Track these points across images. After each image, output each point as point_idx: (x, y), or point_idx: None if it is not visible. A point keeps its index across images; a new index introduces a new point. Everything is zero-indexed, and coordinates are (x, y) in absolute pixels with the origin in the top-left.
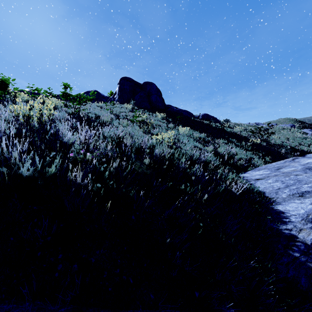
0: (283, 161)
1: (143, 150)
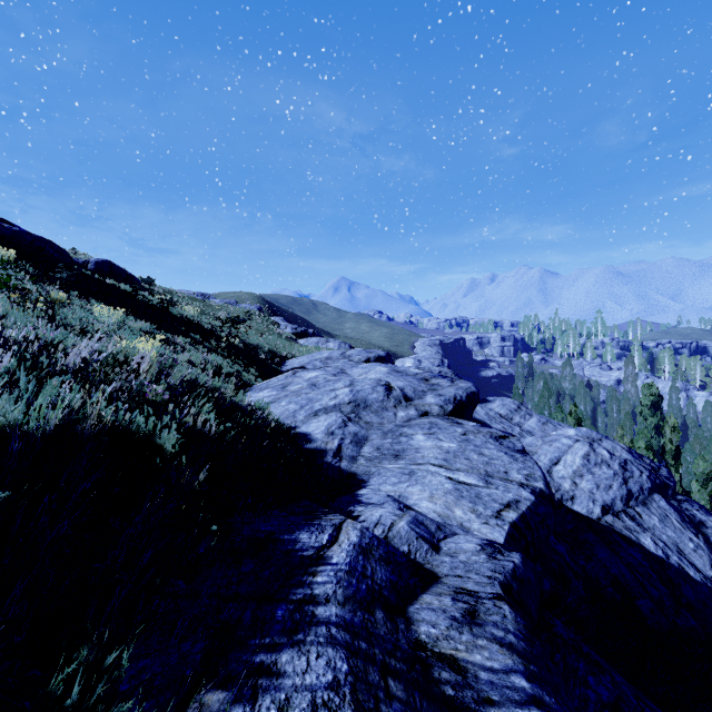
0: (285, 376)
1: (164, 377)
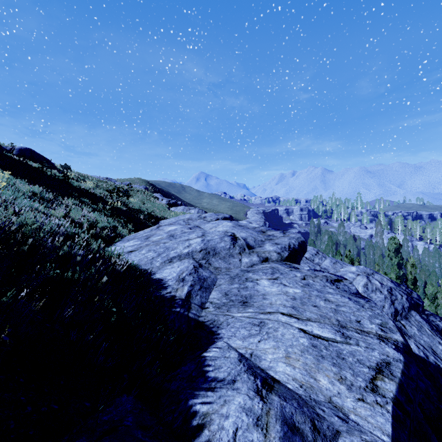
0: (150, 229)
1: None
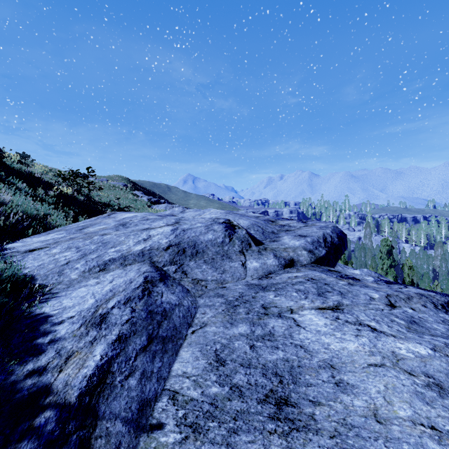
0: (96, 218)
1: None
